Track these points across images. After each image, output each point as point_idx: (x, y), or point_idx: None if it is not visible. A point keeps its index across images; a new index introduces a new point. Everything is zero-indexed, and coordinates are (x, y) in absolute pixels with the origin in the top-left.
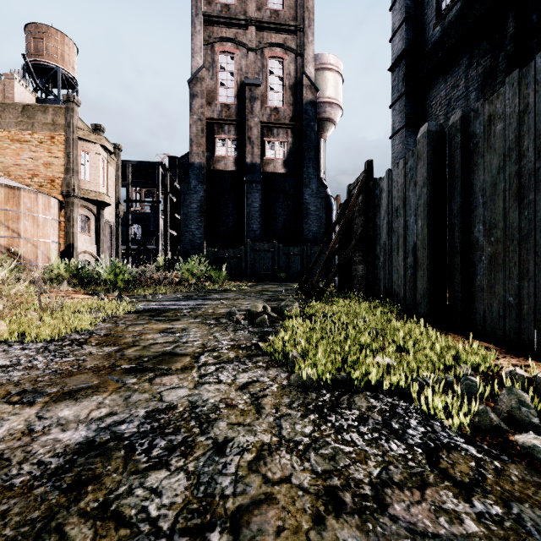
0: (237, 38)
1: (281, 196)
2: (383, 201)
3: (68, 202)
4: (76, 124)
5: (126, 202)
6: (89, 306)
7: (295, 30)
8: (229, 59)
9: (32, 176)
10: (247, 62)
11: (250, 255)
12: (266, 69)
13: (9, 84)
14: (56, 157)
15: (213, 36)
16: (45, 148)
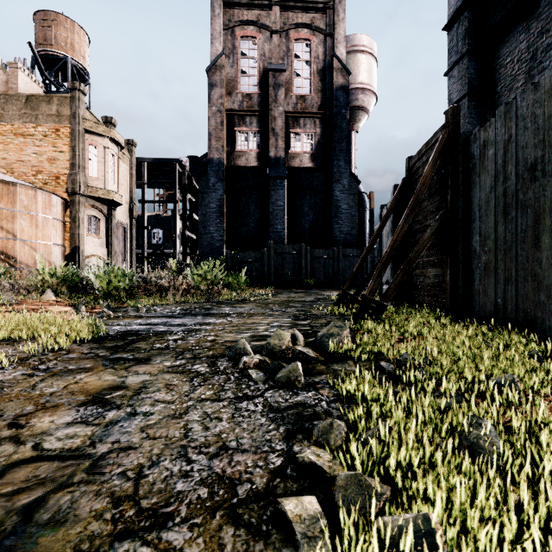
0: (260, 20)
1: (308, 193)
2: (489, 162)
3: (73, 200)
4: (82, 115)
5: (141, 202)
6: (34, 328)
7: (324, 7)
8: (251, 44)
9: (36, 173)
10: (270, 47)
11: (274, 259)
12: (292, 53)
13: (13, 73)
14: (61, 152)
15: (233, 20)
16: (49, 142)
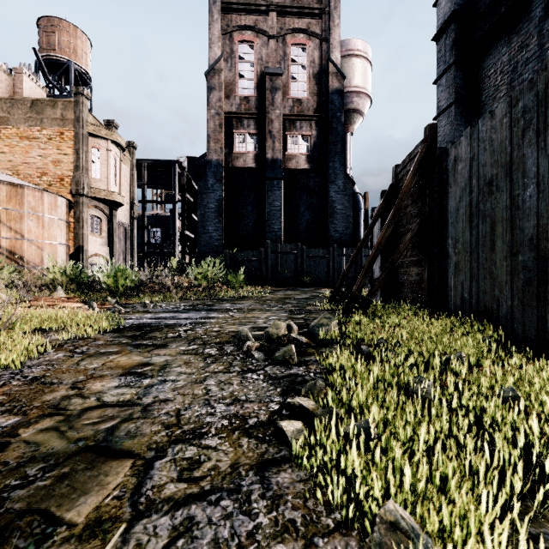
0: (257, 25)
1: (304, 194)
2: (458, 175)
3: (77, 201)
4: (86, 119)
5: (141, 203)
6: (59, 321)
7: (319, 13)
8: (248, 49)
9: (41, 174)
10: (267, 51)
11: (271, 258)
12: (288, 58)
13: (18, 78)
14: (65, 154)
15: (231, 25)
16: (54, 145)
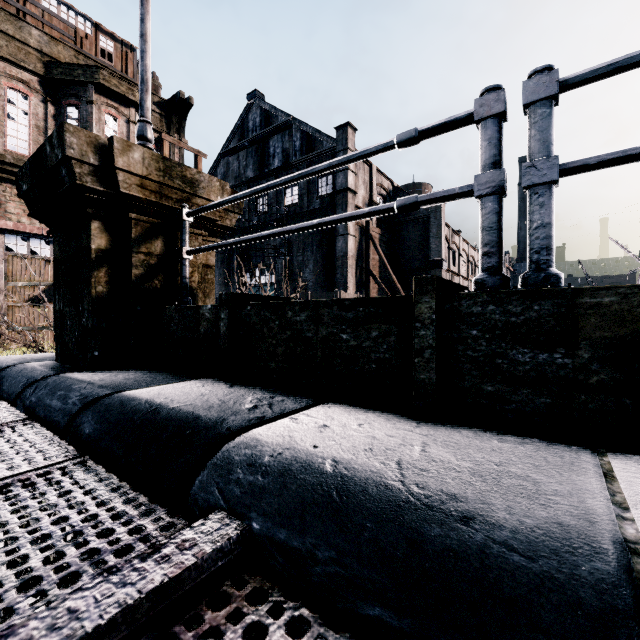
0: None
1: None
2: None
3: None
4: None
5: None
6: None
7: None
8: None
9: None
10: None
11: None
12: None
13: None
14: None
15: None
16: None
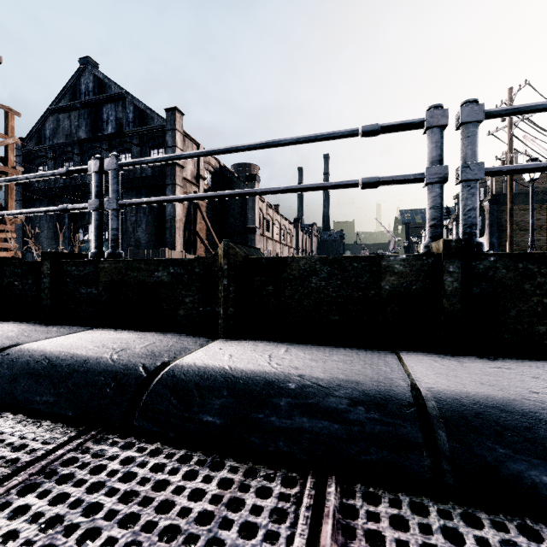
0: None
1: None
2: None
3: None
4: None
5: None
6: None
7: None
8: None
9: None
10: None
11: None
12: None
13: None
14: None
15: None
16: None
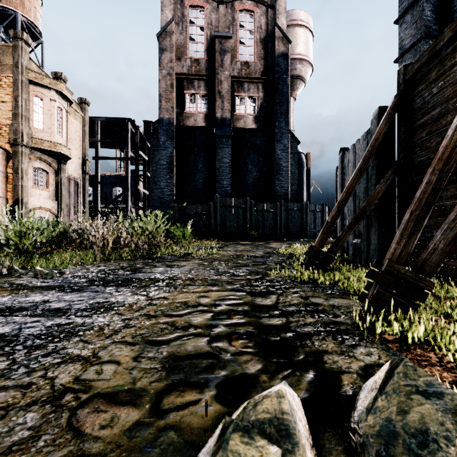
0: None
1: (251, 152)
2: None
3: (15, 151)
4: (26, 65)
5: (95, 159)
6: None
7: None
8: (199, 13)
9: None
10: (217, 16)
11: (220, 212)
12: (237, 23)
13: None
14: (3, 102)
15: None
16: None
